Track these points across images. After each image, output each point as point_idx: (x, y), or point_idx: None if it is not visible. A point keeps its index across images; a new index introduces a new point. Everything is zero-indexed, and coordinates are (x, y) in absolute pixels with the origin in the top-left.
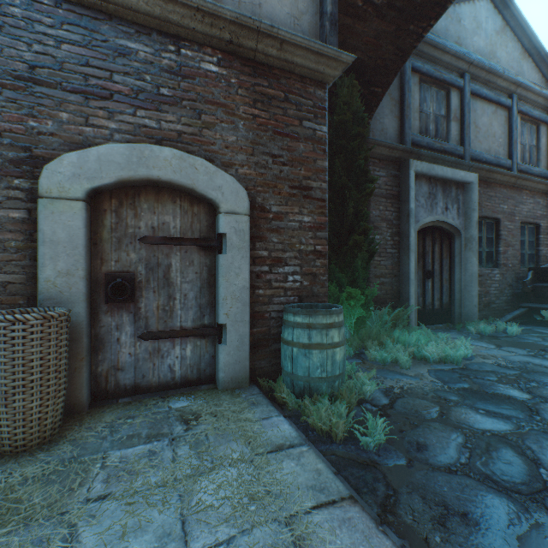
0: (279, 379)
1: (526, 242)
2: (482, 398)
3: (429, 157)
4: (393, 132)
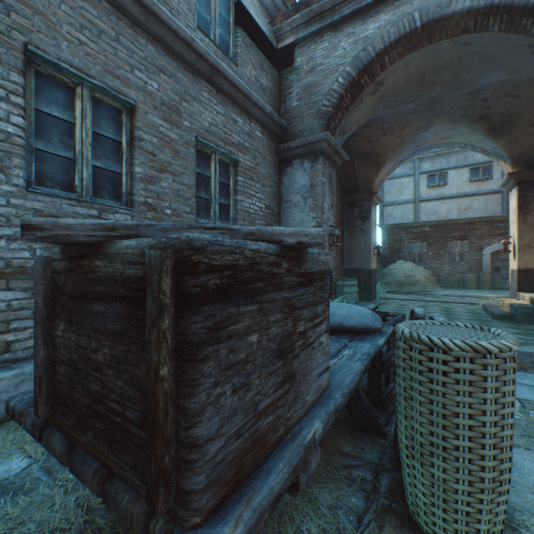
0: None
1: None
2: None
3: None
4: None
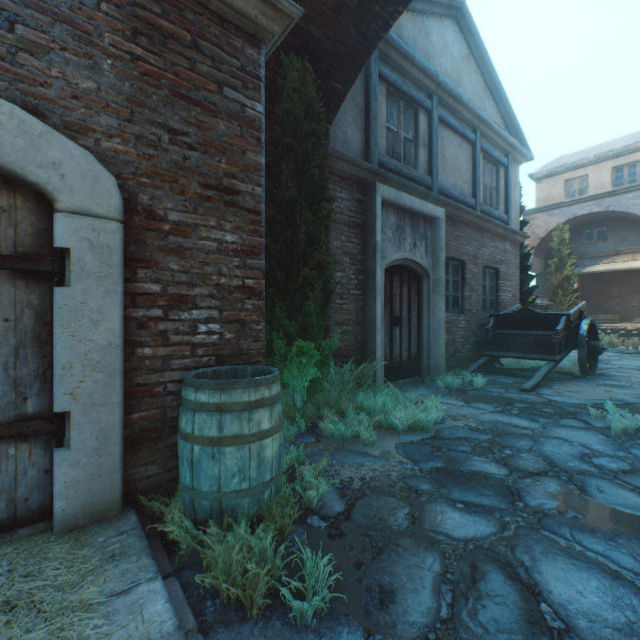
0: (178, 493)
1: (487, 287)
2: (458, 482)
3: (397, 184)
4: (357, 146)
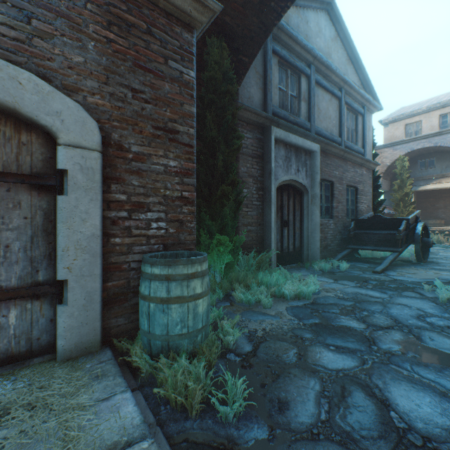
0: (138, 337)
1: (349, 200)
2: (331, 332)
3: (286, 127)
4: (258, 101)
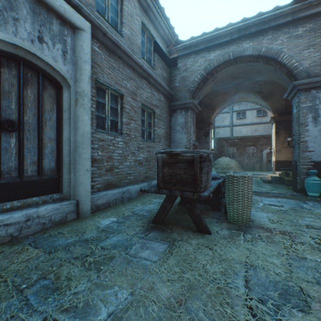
0: None
1: None
2: None
3: None
4: None
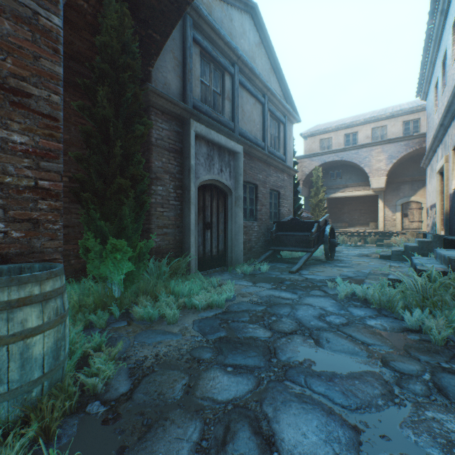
0: None
1: (273, 204)
2: (234, 347)
3: (208, 123)
4: (176, 90)
